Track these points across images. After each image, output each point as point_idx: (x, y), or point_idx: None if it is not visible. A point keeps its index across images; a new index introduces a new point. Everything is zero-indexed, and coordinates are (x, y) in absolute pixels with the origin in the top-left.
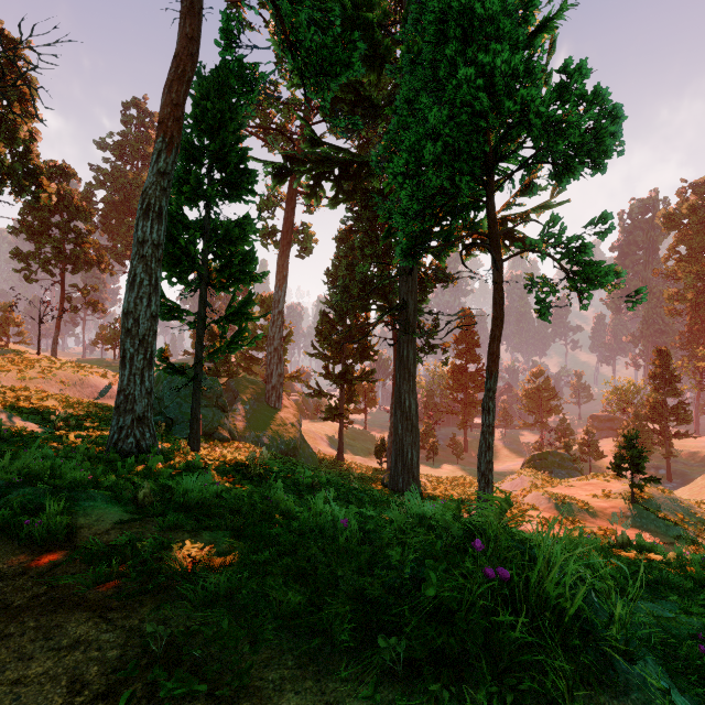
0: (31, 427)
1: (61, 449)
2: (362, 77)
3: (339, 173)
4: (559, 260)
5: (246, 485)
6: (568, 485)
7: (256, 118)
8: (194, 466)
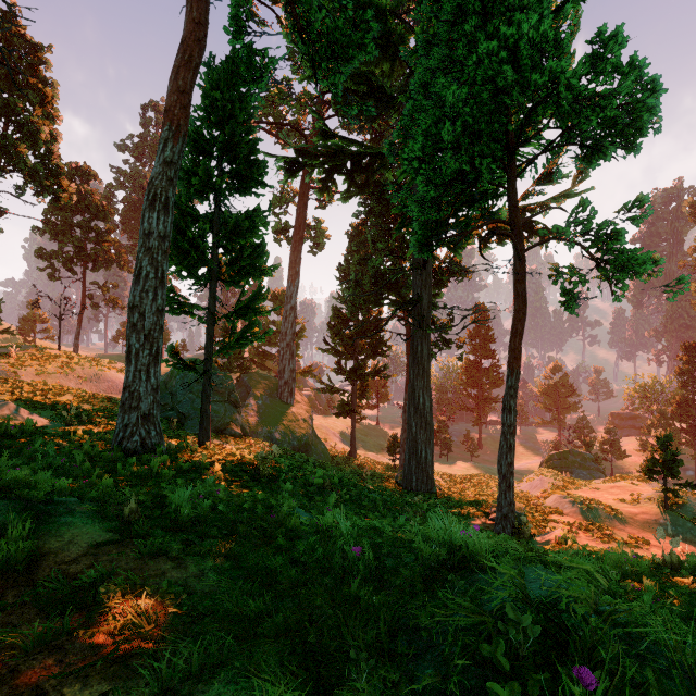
0: (42, 423)
1: (66, 447)
2: (375, 68)
3: (352, 166)
4: (588, 248)
5: (253, 486)
6: (593, 487)
7: (269, 115)
8: (200, 466)
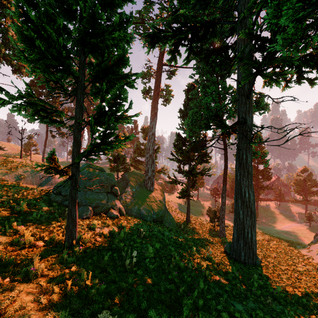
0: None
1: None
2: None
3: (191, 37)
4: None
5: None
6: None
7: (140, 28)
8: None
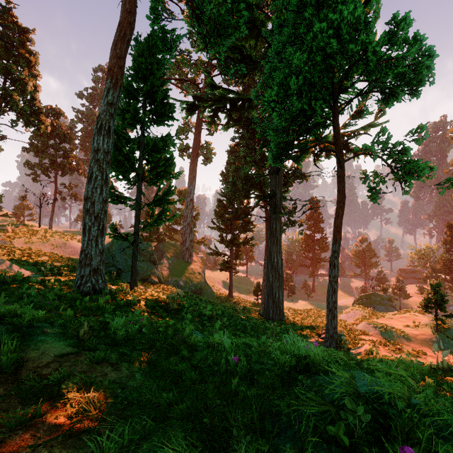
0: (28, 275)
1: (43, 290)
2: (245, 43)
3: (230, 107)
4: (386, 160)
5: (166, 316)
6: (388, 317)
7: (176, 74)
8: (131, 303)
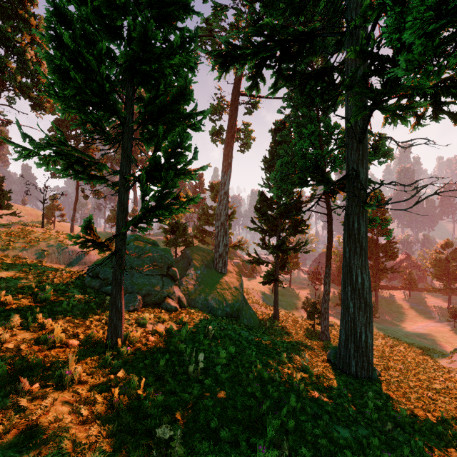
0: None
1: None
2: None
3: (280, 56)
4: None
5: None
6: None
7: (207, 43)
8: None
